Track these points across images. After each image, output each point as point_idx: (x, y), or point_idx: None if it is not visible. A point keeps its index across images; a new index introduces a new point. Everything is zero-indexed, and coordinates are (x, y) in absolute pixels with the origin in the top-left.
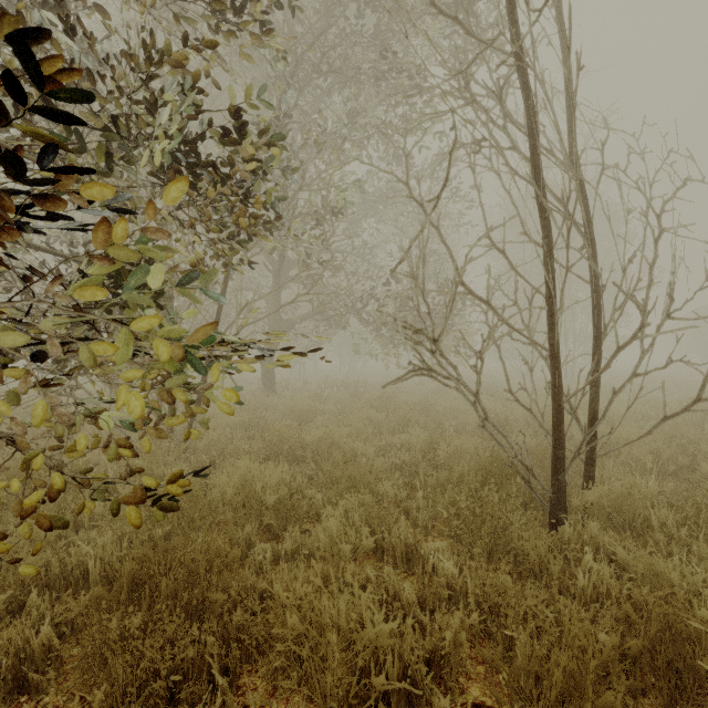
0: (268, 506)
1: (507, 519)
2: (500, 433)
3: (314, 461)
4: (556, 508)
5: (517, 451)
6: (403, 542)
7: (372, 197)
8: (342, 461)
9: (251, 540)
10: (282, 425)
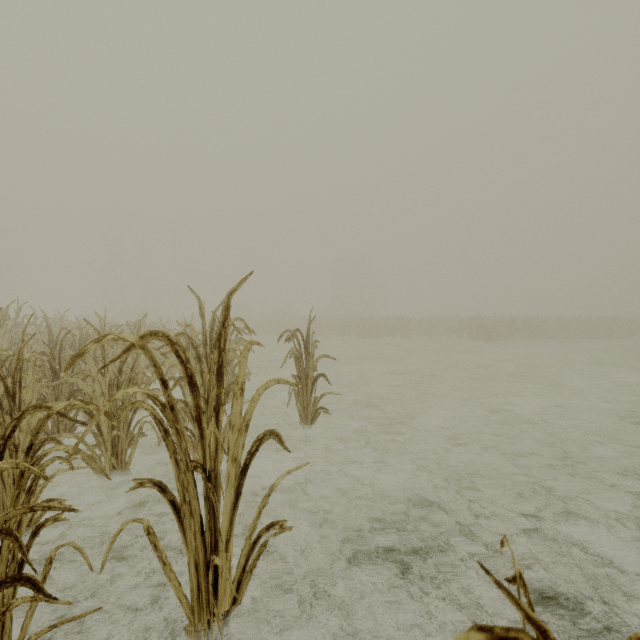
0: None
1: None
2: None
3: None
4: None
5: None
6: None
7: None
8: None
9: None
10: None
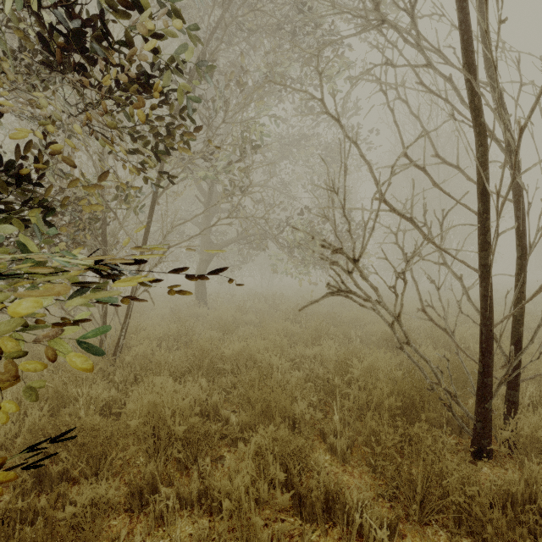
0: (176, 436)
1: (443, 466)
2: (422, 357)
3: (233, 373)
4: (482, 436)
5: (440, 377)
6: (323, 492)
7: (287, 140)
8: (257, 383)
9: (155, 479)
10: (204, 339)
